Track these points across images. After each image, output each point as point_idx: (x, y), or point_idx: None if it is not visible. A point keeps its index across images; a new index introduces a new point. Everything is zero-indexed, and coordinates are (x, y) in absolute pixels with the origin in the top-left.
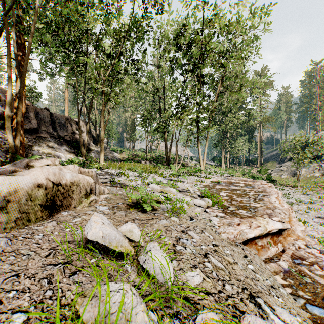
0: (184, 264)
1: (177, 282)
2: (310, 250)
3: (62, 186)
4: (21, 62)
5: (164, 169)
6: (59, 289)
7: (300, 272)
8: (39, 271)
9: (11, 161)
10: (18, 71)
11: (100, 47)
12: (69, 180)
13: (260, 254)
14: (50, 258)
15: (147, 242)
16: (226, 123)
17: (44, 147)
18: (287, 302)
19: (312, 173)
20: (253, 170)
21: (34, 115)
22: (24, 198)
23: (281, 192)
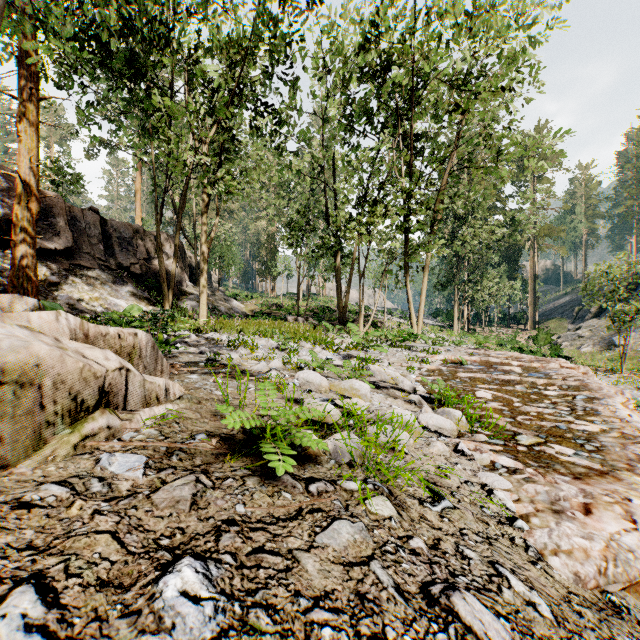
0: None
1: None
2: None
3: None
4: (28, 102)
5: (335, 333)
6: None
7: None
8: None
9: None
10: None
11: (199, 75)
12: None
13: None
14: None
15: None
16: (464, 238)
17: (84, 287)
18: None
19: None
20: (519, 336)
21: (66, 221)
22: None
23: None
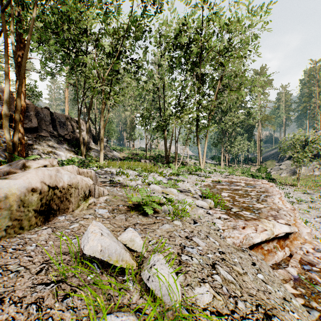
0: (191, 277)
1: (187, 306)
2: (319, 255)
3: (59, 189)
4: (21, 61)
5: (164, 168)
6: (49, 318)
7: (310, 280)
8: (27, 292)
9: (9, 161)
10: (17, 69)
11: (100, 46)
12: (67, 183)
13: (267, 260)
14: (41, 275)
15: (150, 252)
16: (225, 122)
17: (44, 146)
18: (303, 318)
19: (312, 172)
20: (253, 168)
21: (34, 114)
22: (16, 204)
23: (282, 192)
